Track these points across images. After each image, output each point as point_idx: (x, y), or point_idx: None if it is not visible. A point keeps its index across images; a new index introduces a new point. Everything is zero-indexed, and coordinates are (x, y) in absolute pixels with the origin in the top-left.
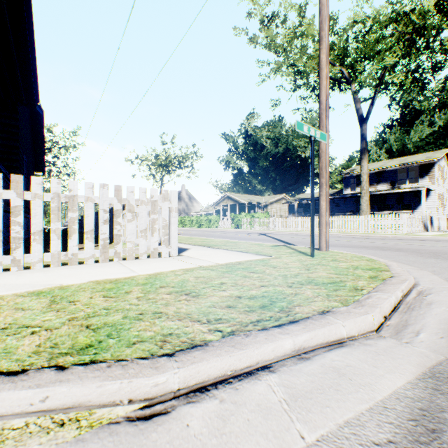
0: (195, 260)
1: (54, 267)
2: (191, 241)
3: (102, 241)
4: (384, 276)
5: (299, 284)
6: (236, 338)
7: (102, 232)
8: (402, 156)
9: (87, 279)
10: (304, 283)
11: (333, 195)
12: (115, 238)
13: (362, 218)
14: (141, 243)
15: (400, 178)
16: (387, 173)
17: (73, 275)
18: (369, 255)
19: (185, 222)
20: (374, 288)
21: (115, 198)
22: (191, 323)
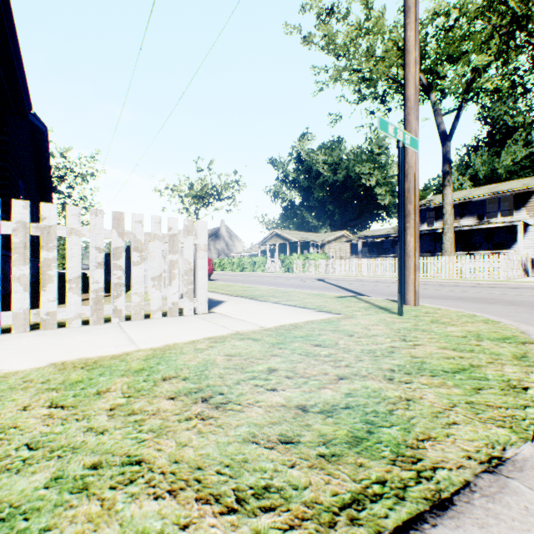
0: (231, 320)
1: (17, 334)
2: (229, 289)
3: (94, 293)
4: None
5: (405, 373)
6: None
7: (94, 279)
8: (490, 184)
9: (50, 359)
10: (411, 372)
11: None
12: (113, 288)
13: (445, 260)
14: (153, 295)
15: (488, 211)
16: (473, 205)
17: (33, 350)
18: (481, 313)
19: (225, 265)
20: None
21: (114, 230)
22: (198, 507)
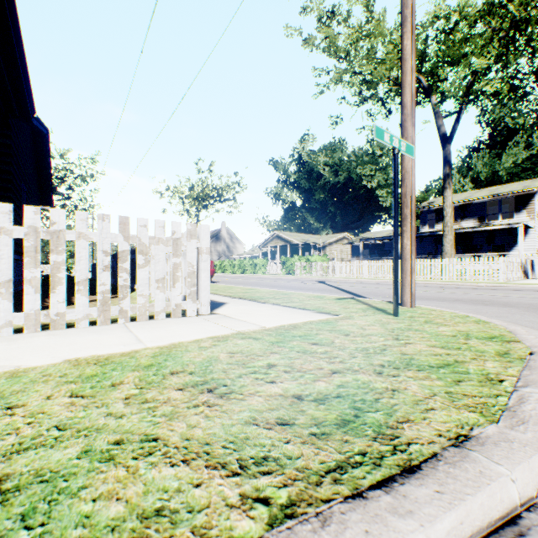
0: (232, 321)
1: (28, 333)
2: (230, 291)
3: (101, 294)
4: (520, 353)
5: (393, 368)
6: (301, 531)
7: (101, 282)
8: (491, 186)
9: (64, 356)
10: (400, 367)
11: None
12: (119, 290)
13: (445, 262)
14: (157, 297)
15: (489, 213)
16: (474, 207)
17: (47, 348)
18: (474, 314)
19: (226, 267)
20: (519, 378)
21: (120, 234)
22: (208, 471)
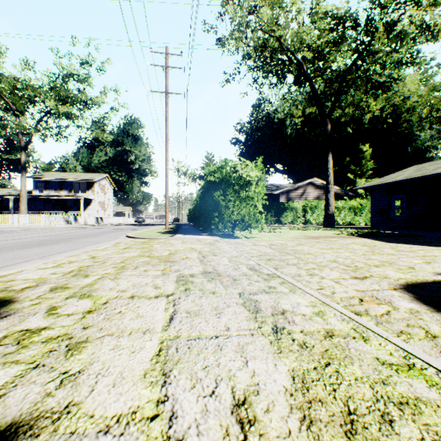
0: None
1: None
2: None
3: None
4: None
5: None
6: None
7: None
8: (91, 170)
9: None
10: None
11: (18, 195)
12: None
13: (18, 216)
14: None
15: (81, 188)
16: (68, 184)
17: None
18: None
19: None
20: None
21: None
22: None
